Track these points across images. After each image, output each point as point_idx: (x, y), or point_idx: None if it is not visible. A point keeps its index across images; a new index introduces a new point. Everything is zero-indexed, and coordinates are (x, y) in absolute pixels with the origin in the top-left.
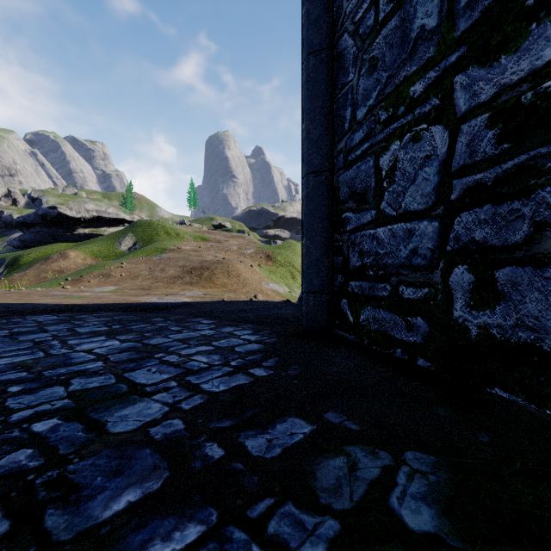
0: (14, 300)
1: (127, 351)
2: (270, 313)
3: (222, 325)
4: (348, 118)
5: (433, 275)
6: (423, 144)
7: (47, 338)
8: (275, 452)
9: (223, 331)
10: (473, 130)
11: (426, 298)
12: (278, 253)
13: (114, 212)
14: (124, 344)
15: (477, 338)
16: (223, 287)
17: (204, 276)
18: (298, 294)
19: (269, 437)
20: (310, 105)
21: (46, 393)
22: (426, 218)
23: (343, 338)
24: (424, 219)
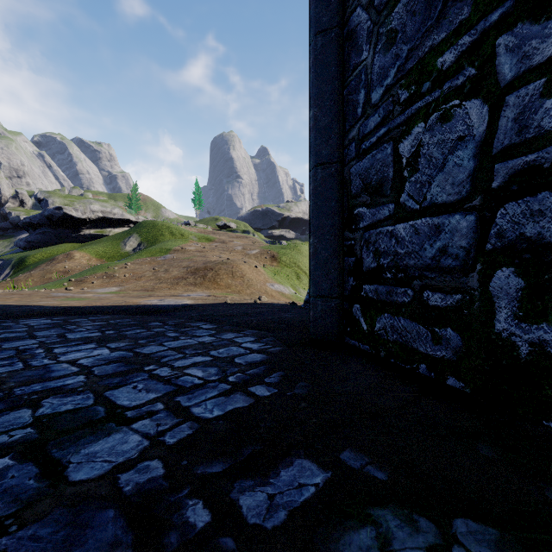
0: (13, 301)
1: (115, 362)
2: (275, 317)
3: (223, 331)
4: (361, 102)
5: (468, 279)
6: (454, 123)
7: (33, 346)
8: (279, 517)
9: (223, 337)
10: (522, 101)
11: (458, 306)
12: (283, 253)
13: (119, 212)
14: (113, 354)
15: (528, 358)
16: (227, 289)
17: (208, 277)
18: (303, 295)
19: (271, 491)
20: (318, 90)
21: (9, 419)
22: (458, 211)
23: (355, 348)
24: (456, 212)
